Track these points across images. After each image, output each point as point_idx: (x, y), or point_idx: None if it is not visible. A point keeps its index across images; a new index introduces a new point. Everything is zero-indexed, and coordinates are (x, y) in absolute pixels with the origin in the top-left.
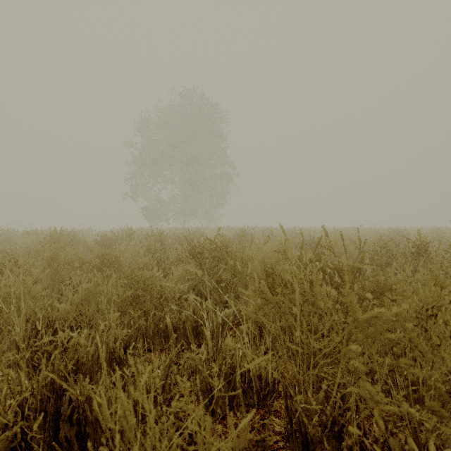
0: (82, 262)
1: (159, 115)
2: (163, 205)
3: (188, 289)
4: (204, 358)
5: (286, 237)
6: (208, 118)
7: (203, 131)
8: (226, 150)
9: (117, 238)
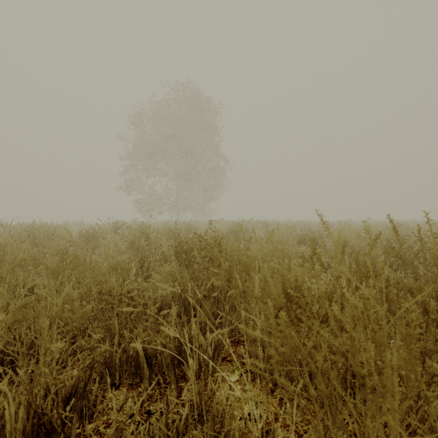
0: (37, 263)
1: (153, 109)
2: (156, 198)
3: (173, 294)
4: (186, 412)
5: (330, 235)
6: (201, 112)
7: (196, 125)
8: (219, 144)
9: (102, 232)
